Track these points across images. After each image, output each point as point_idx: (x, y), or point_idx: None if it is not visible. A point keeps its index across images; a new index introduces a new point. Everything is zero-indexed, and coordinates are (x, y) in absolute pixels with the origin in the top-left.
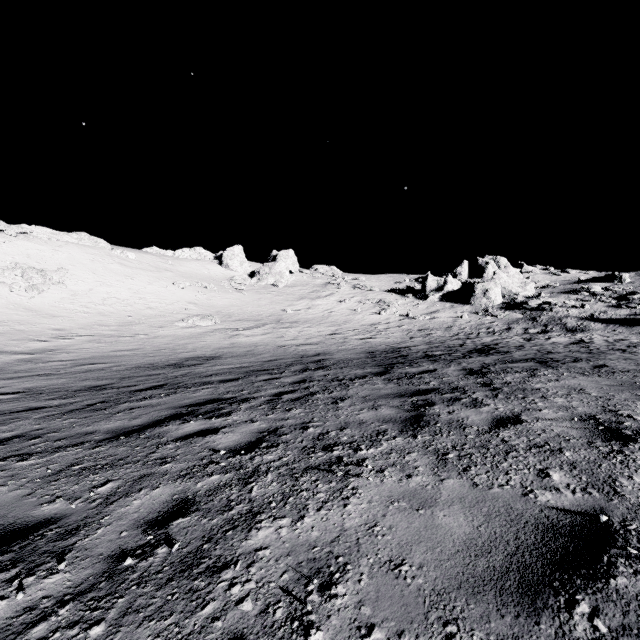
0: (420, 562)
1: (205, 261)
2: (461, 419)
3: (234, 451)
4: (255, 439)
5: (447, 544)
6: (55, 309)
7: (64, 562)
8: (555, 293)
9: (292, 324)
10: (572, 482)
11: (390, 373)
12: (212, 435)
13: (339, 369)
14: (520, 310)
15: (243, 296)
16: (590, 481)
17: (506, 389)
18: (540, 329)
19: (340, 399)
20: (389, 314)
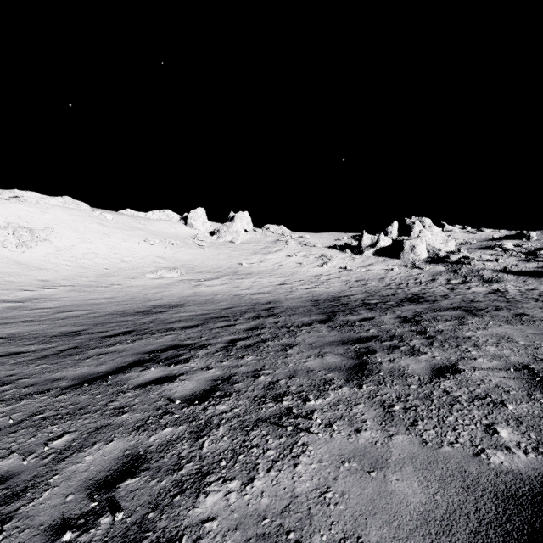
0: (377, 541)
1: (172, 221)
2: (402, 368)
3: (189, 400)
4: (209, 387)
5: (404, 517)
6: (41, 263)
7: (0, 536)
8: (472, 249)
9: (247, 275)
10: (522, 440)
11: (333, 321)
12: (170, 383)
13: (287, 316)
14: (443, 263)
15: (205, 251)
16: (540, 439)
17: (440, 337)
18: (460, 280)
19: (289, 346)
20: (330, 267)
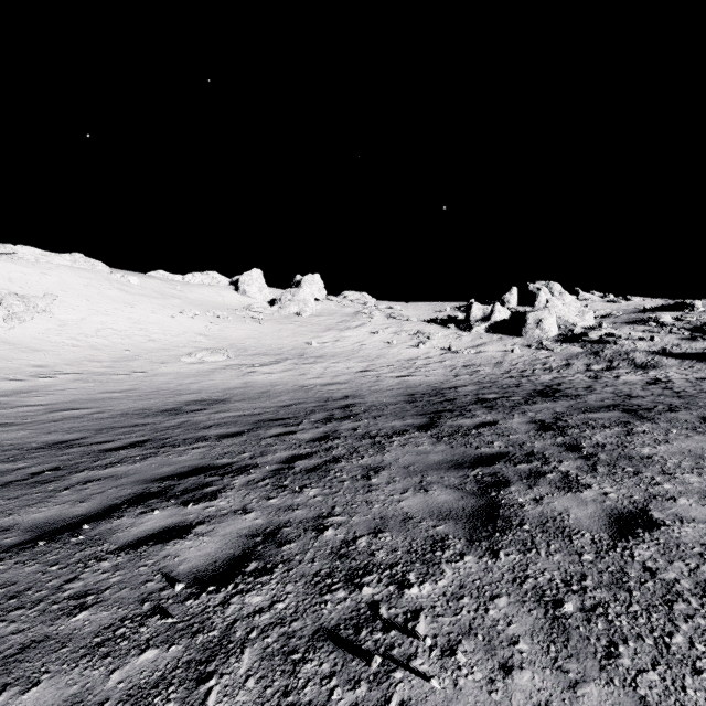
0: None
1: (219, 287)
2: (558, 515)
3: (201, 581)
4: (241, 552)
5: None
6: (38, 342)
7: None
8: (618, 323)
9: (317, 359)
10: None
11: (438, 426)
12: (178, 540)
13: (372, 419)
14: (579, 343)
15: (261, 327)
16: None
17: (604, 456)
18: (604, 365)
19: (373, 470)
20: (429, 347)
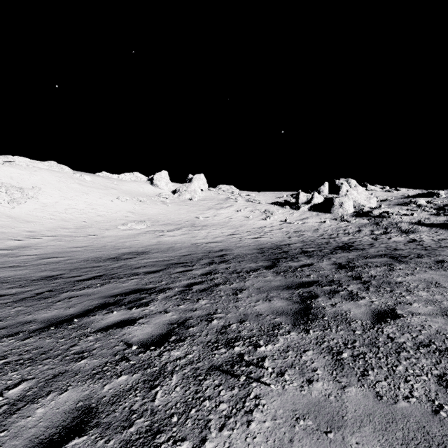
0: None
1: (141, 182)
2: (344, 312)
3: (145, 345)
4: (166, 331)
5: None
6: (29, 216)
7: None
8: (391, 205)
9: (203, 227)
10: None
11: (277, 266)
12: (129, 326)
13: (237, 263)
14: (367, 217)
15: (167, 207)
16: None
17: (374, 282)
18: (382, 231)
19: (239, 290)
20: (272, 220)
